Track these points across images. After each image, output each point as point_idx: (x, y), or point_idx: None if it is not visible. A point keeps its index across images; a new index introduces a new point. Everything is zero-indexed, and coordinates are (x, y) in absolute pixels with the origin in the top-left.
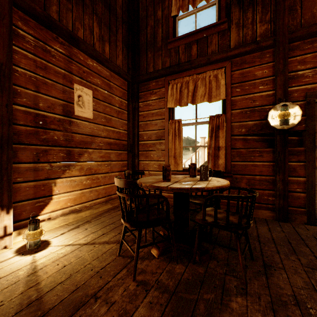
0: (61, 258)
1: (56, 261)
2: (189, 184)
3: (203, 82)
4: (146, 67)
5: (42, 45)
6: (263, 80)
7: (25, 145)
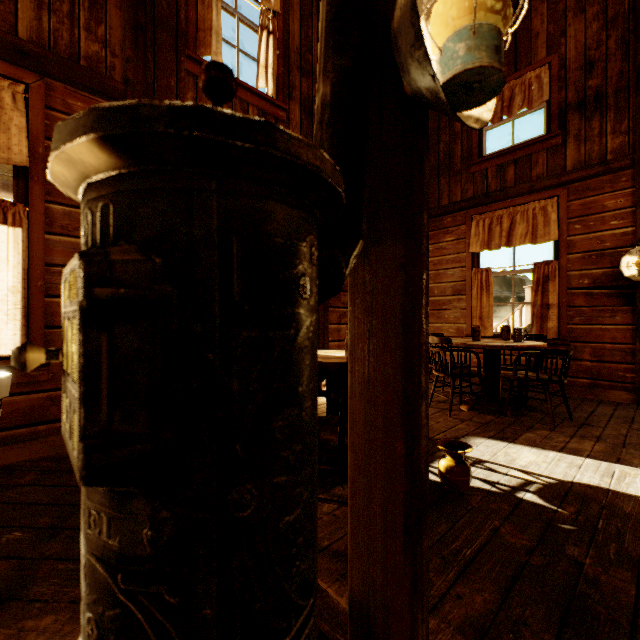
0: None
1: None
2: (500, 343)
3: (524, 217)
4: (438, 197)
5: None
6: (617, 213)
7: (333, 308)
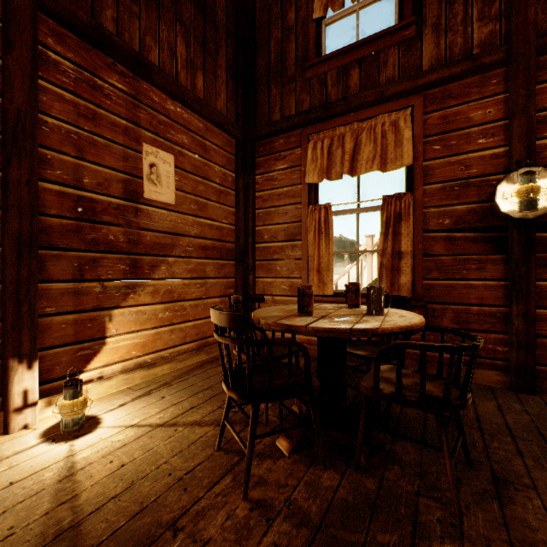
0: (118, 450)
1: (108, 455)
2: (348, 321)
3: (371, 135)
4: (269, 112)
5: (88, 78)
6: (486, 127)
7: (59, 251)
